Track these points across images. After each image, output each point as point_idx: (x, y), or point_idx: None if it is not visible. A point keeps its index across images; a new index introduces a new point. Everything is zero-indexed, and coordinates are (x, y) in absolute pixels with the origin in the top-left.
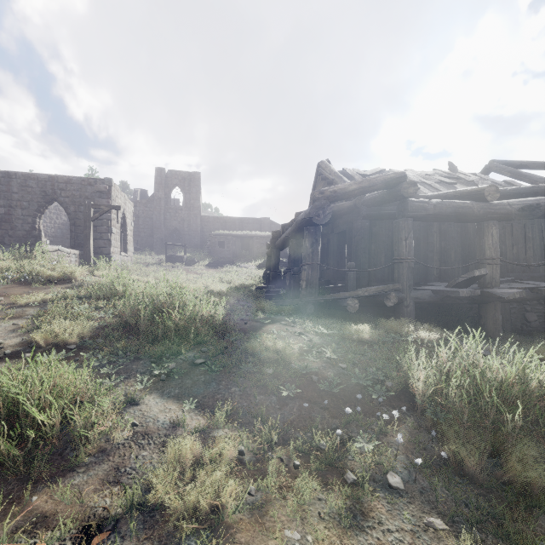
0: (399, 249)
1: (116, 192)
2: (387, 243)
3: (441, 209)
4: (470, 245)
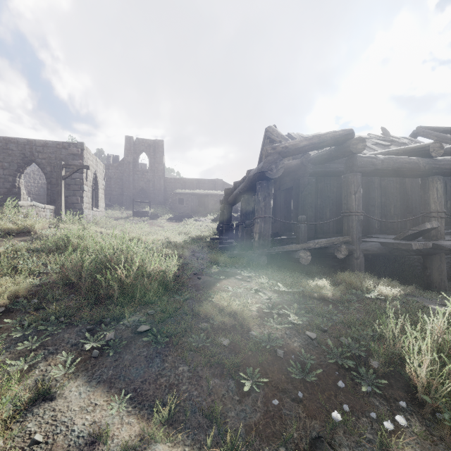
0: (349, 203)
1: (88, 154)
2: (332, 198)
3: (389, 165)
4: (408, 200)
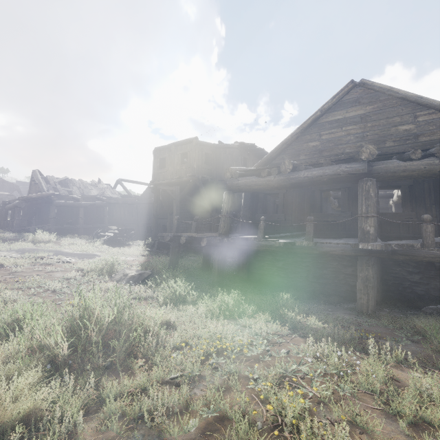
0: (51, 215)
1: None
2: (56, 211)
3: (65, 204)
4: (88, 212)
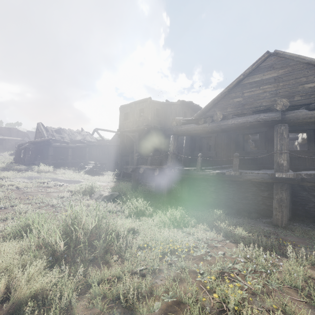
0: (49, 153)
1: None
2: (53, 151)
3: (59, 146)
4: (74, 152)
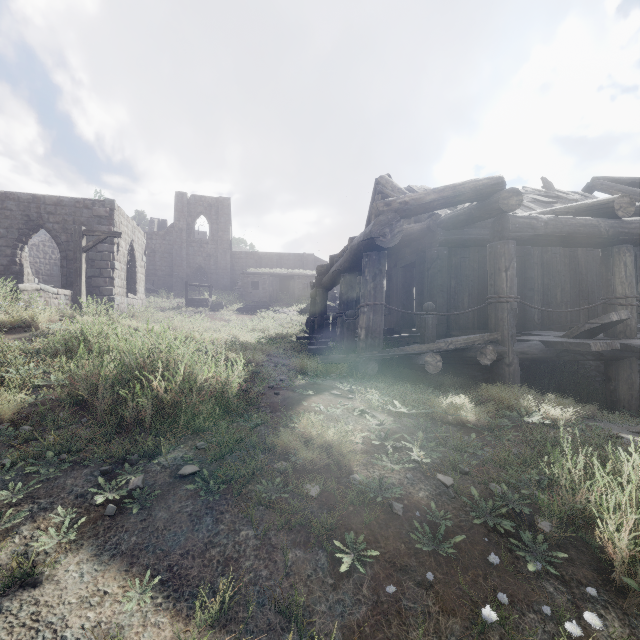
0: (497, 284)
1: (120, 217)
2: (472, 278)
3: (555, 228)
4: (581, 281)
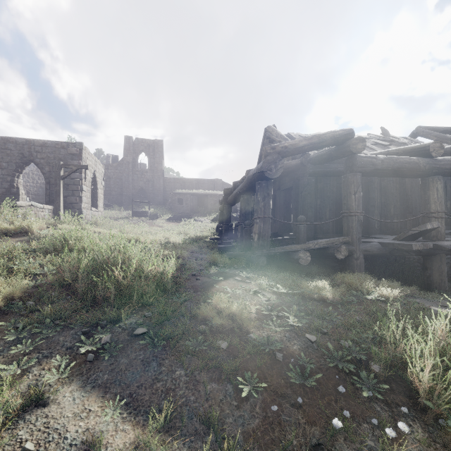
0: (348, 203)
1: (86, 154)
2: (332, 198)
3: (389, 165)
4: (408, 200)
